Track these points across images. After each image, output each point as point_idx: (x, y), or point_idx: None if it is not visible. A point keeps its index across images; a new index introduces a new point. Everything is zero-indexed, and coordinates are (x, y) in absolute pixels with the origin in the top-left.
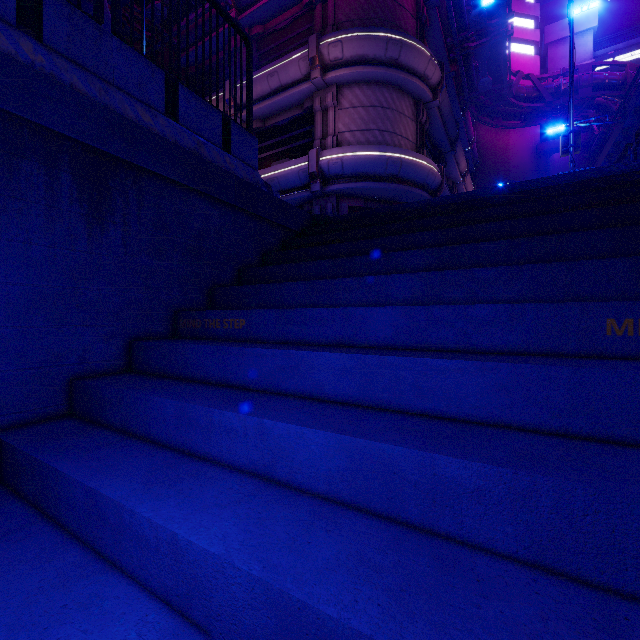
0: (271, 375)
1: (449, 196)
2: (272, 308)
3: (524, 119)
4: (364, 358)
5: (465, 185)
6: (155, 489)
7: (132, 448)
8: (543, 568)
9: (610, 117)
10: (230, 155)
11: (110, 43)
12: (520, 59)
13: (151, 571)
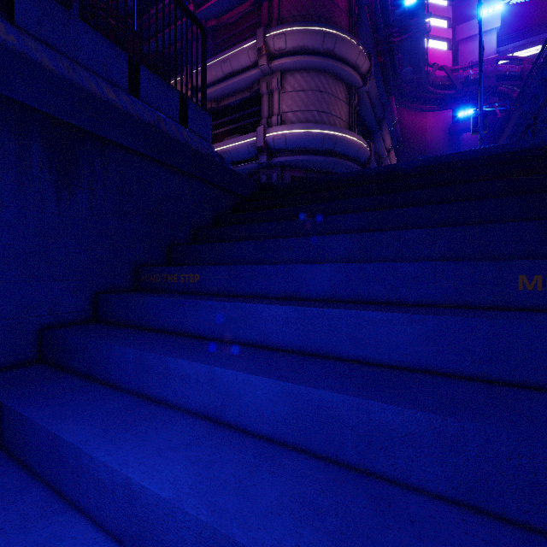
0: (222, 325)
1: (377, 167)
2: (224, 264)
3: (439, 104)
4: (305, 310)
5: (390, 159)
6: (113, 433)
7: (94, 393)
8: (470, 507)
9: (510, 103)
10: (187, 129)
11: (77, 27)
12: (436, 53)
13: (107, 512)
